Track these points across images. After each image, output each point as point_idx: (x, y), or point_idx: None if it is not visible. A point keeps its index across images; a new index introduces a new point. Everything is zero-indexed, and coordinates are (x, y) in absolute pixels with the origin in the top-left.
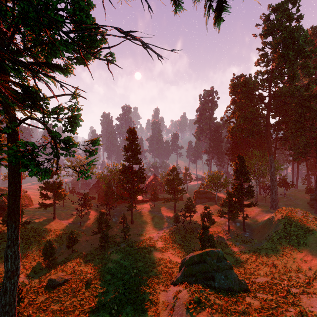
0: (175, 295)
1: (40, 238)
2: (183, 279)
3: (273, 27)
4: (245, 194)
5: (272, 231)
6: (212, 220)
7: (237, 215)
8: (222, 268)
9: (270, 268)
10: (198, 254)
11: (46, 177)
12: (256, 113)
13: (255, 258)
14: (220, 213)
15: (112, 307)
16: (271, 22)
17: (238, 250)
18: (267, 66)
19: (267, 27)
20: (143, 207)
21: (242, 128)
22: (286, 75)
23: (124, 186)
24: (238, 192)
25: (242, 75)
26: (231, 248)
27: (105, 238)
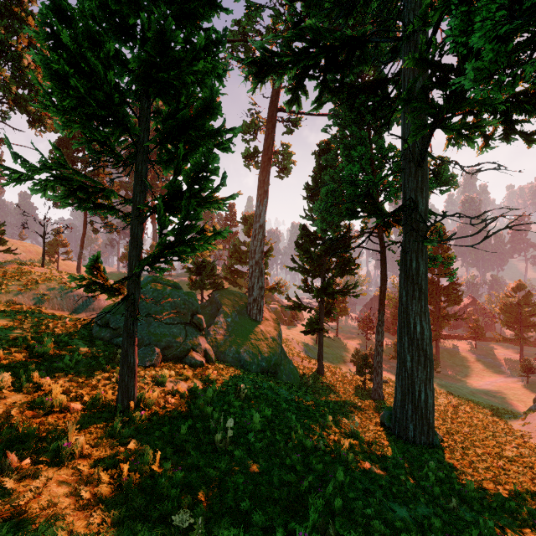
0: (527, 412)
1: (335, 349)
2: None
3: None
4: None
5: None
6: None
7: None
8: None
9: None
10: None
11: None
12: None
13: None
14: None
15: (448, 403)
16: None
17: None
18: None
19: None
20: (453, 345)
21: None
22: None
23: None
24: None
25: None
26: None
27: None
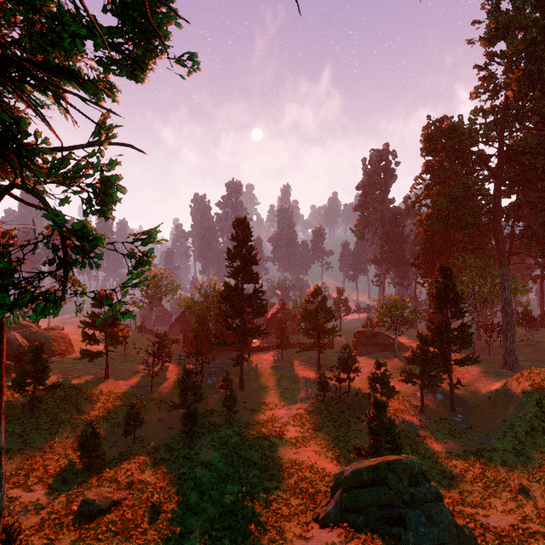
0: None
1: (79, 414)
2: (339, 516)
3: (508, 23)
4: (456, 340)
5: (512, 414)
6: (391, 388)
7: (439, 381)
8: (420, 498)
9: (516, 494)
10: (370, 467)
11: (34, 315)
12: (472, 188)
13: (482, 471)
14: (404, 374)
15: None
16: (503, 15)
17: (444, 449)
18: (494, 98)
19: (496, 25)
20: (262, 359)
21: (446, 216)
22: (533, 113)
23: (227, 322)
24: (442, 337)
25: (446, 117)
26: (429, 444)
27: (191, 419)
